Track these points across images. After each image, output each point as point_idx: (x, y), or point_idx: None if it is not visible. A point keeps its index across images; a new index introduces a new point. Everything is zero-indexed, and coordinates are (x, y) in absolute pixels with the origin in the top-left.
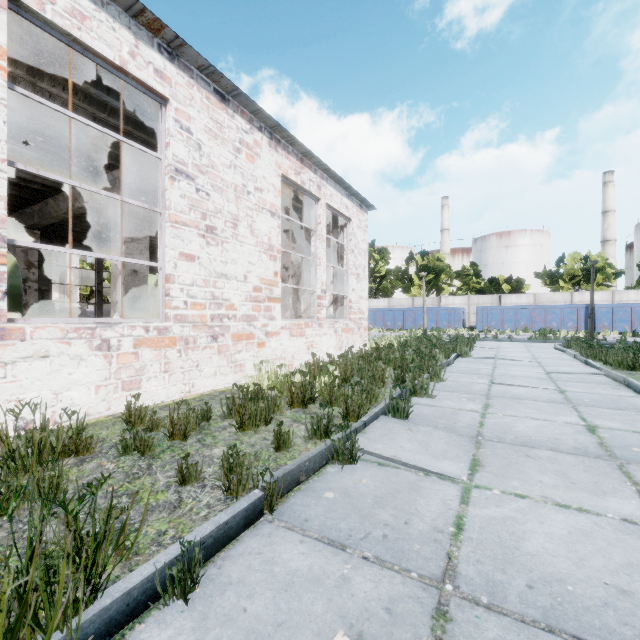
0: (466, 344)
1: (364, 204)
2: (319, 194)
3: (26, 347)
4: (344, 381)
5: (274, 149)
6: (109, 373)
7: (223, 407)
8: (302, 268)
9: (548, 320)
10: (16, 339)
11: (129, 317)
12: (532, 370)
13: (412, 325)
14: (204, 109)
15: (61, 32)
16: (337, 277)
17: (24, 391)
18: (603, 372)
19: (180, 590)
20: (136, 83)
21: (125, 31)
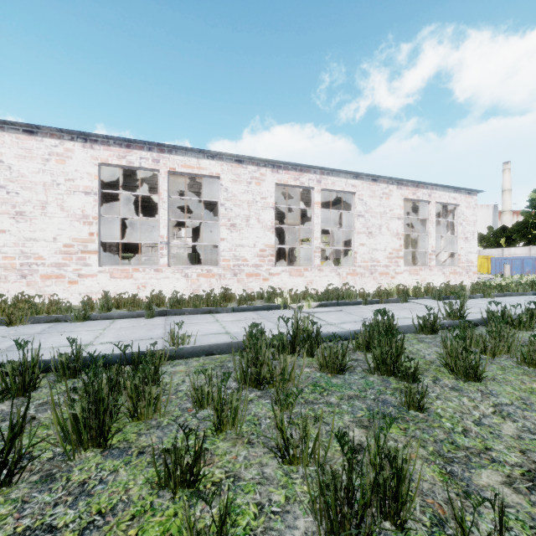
0: None
1: (472, 191)
2: (430, 199)
3: (323, 273)
4: None
5: (399, 189)
6: (340, 282)
7: None
8: None
9: None
10: (322, 271)
11: (338, 266)
12: None
13: None
14: (367, 189)
15: (329, 189)
16: (453, 239)
17: (323, 284)
18: None
19: (364, 304)
20: (346, 192)
21: (343, 179)
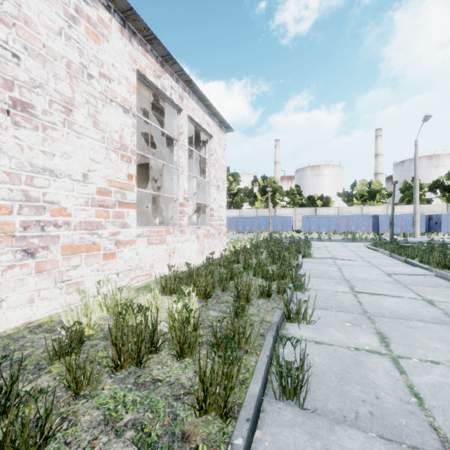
0: (308, 246)
1: (223, 125)
2: (181, 104)
3: None
4: (204, 297)
5: (127, 39)
6: None
7: (0, 375)
8: (169, 180)
9: (349, 225)
10: None
11: None
12: (373, 271)
13: (257, 229)
14: None
15: None
16: (200, 188)
17: None
18: (434, 273)
19: None
20: None
21: None
